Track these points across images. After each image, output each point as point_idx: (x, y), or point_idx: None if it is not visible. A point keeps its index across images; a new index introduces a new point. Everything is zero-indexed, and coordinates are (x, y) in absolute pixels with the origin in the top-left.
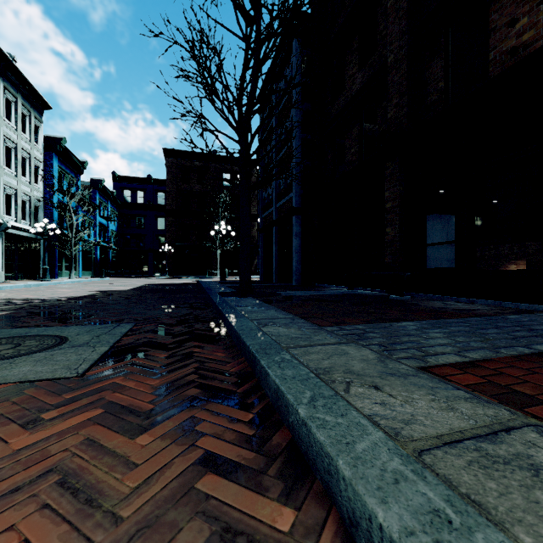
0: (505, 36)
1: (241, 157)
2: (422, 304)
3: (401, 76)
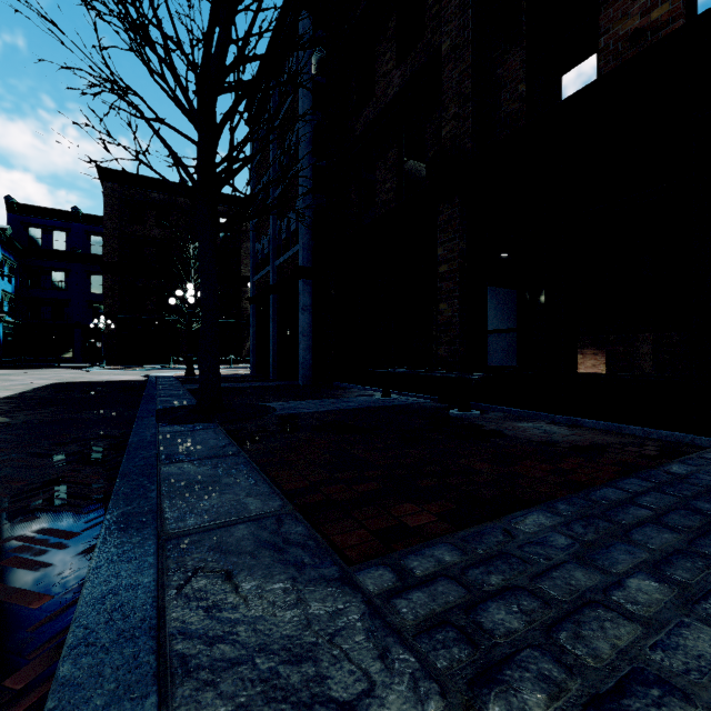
0: (623, 12)
1: (199, 165)
2: (506, 430)
3: (463, 72)
